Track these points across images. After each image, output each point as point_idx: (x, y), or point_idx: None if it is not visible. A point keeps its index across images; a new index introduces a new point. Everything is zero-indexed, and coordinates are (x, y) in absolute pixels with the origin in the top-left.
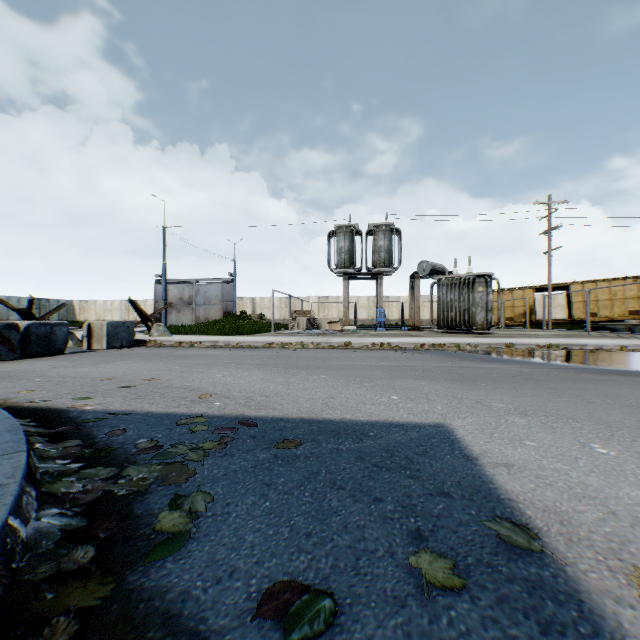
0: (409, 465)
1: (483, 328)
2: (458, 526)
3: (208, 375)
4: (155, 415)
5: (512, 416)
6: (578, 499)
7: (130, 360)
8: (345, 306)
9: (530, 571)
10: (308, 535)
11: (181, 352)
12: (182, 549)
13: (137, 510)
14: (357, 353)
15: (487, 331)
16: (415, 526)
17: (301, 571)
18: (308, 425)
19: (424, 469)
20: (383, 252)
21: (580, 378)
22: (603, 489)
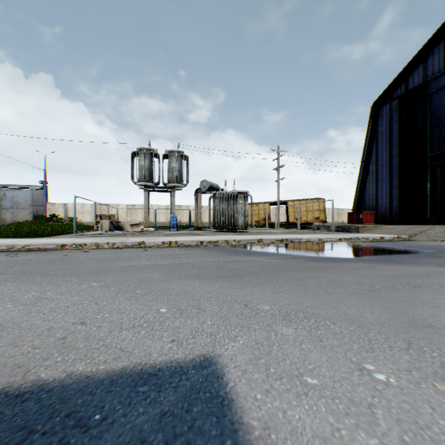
0: None
1: (243, 228)
2: None
3: None
4: None
5: (280, 324)
6: None
7: None
8: (145, 212)
9: None
10: None
11: None
12: None
13: None
14: (147, 252)
15: (245, 230)
16: None
17: None
18: None
19: None
20: (175, 172)
21: (310, 266)
22: None
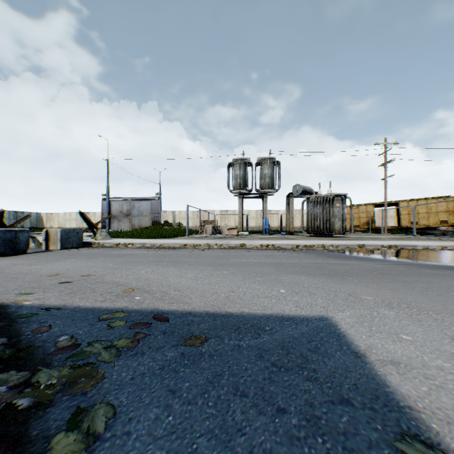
0: (305, 364)
1: (340, 233)
2: (369, 449)
3: (134, 271)
4: (82, 310)
5: (381, 308)
6: None
7: (76, 258)
8: (240, 217)
9: None
10: None
11: (117, 252)
12: None
13: (33, 430)
14: (250, 252)
15: (343, 235)
16: (324, 450)
17: None
18: (212, 319)
19: (319, 368)
20: (267, 178)
21: (422, 273)
22: None
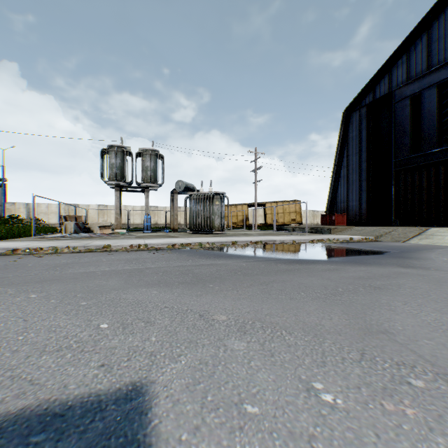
0: None
1: (219, 230)
2: None
3: None
4: None
5: (232, 337)
6: None
7: None
8: (117, 213)
9: None
10: None
11: None
12: None
13: None
14: (111, 256)
15: (222, 232)
16: None
17: None
18: None
19: None
20: (150, 171)
21: (279, 269)
22: None
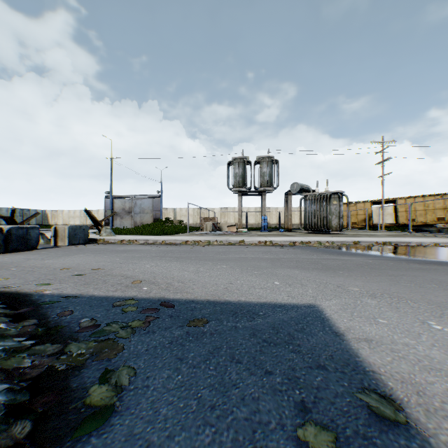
0: (291, 340)
1: (337, 230)
2: (335, 397)
3: (140, 265)
4: (97, 298)
5: (365, 298)
6: (427, 371)
7: (84, 254)
8: (239, 214)
9: (400, 443)
10: (212, 407)
11: (122, 248)
12: (106, 423)
13: (73, 384)
14: (248, 248)
15: (339, 232)
16: (300, 398)
17: (206, 445)
18: (213, 306)
19: (303, 344)
20: (266, 176)
21: (410, 267)
22: (445, 361)
